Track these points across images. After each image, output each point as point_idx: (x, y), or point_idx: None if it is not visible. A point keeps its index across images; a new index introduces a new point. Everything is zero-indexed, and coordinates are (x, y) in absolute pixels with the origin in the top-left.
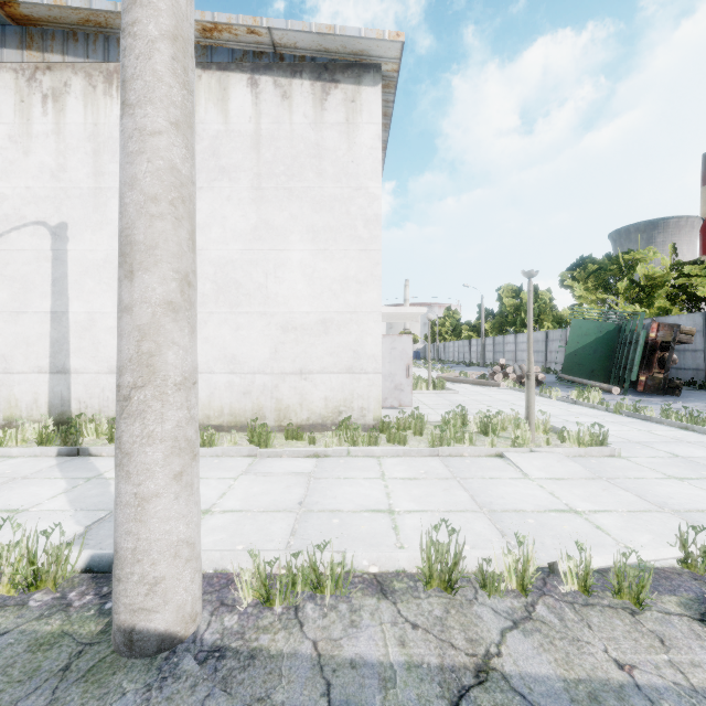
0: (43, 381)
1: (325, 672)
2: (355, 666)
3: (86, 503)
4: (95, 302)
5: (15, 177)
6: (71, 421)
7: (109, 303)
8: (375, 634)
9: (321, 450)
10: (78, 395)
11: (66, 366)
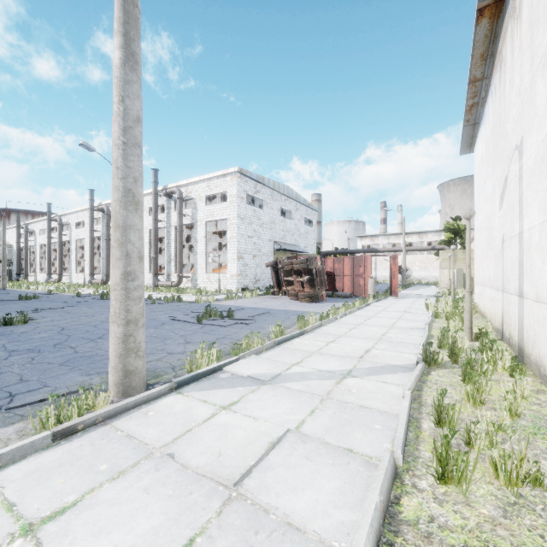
0: (516, 303)
1: (28, 417)
2: (11, 423)
3: (291, 375)
4: (531, 216)
5: (510, 114)
6: (523, 350)
7: (536, 214)
8: (3, 434)
9: (353, 544)
10: (525, 322)
11: (522, 290)
